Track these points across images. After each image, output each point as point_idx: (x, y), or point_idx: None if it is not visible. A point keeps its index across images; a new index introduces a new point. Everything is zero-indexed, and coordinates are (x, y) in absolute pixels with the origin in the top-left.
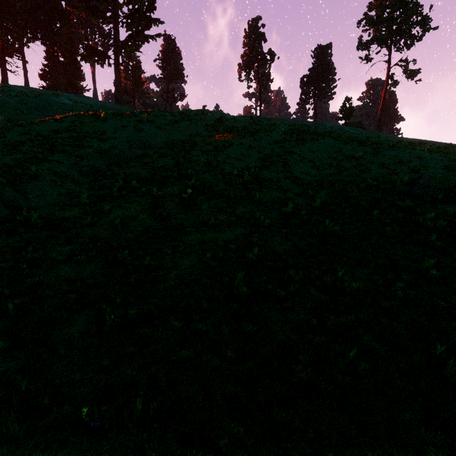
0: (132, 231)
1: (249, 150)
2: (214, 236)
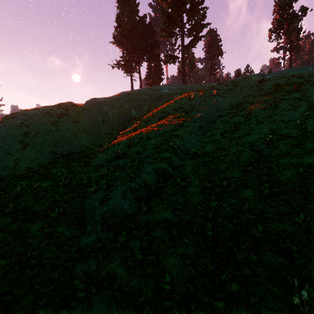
0: (244, 158)
1: (297, 102)
2: (297, 161)
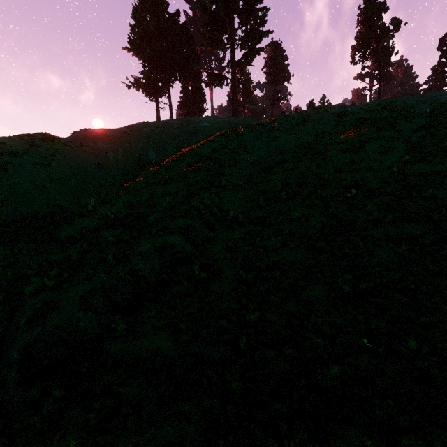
0: (313, 226)
1: (391, 142)
2: (396, 232)
